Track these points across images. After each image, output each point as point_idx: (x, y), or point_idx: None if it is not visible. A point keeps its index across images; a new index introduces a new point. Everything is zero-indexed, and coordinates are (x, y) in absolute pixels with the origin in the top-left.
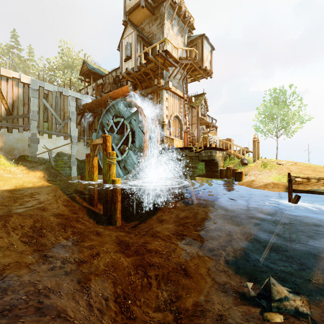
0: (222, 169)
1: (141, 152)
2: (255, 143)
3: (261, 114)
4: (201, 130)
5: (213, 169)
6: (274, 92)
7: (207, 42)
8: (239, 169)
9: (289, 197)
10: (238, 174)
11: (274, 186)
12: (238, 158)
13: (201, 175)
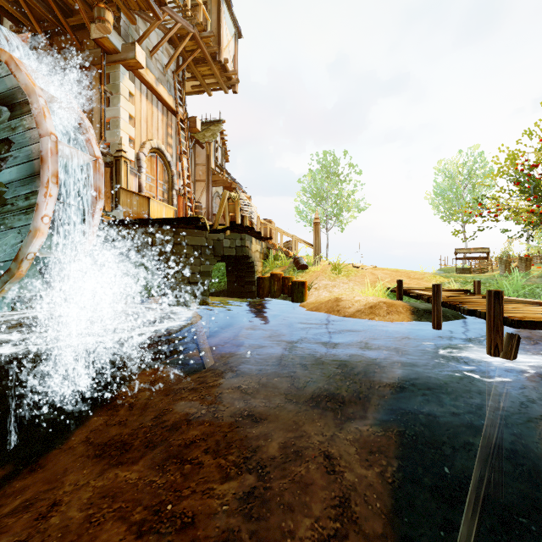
0: (263, 278)
1: (28, 221)
2: (318, 228)
3: (306, 192)
4: (215, 197)
5: (245, 279)
6: (324, 159)
7: (228, 10)
8: (294, 277)
9: (495, 343)
10: (298, 288)
11: (389, 310)
12: (289, 256)
13: (217, 293)
